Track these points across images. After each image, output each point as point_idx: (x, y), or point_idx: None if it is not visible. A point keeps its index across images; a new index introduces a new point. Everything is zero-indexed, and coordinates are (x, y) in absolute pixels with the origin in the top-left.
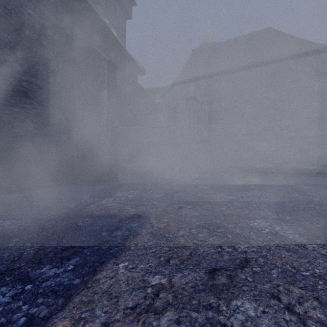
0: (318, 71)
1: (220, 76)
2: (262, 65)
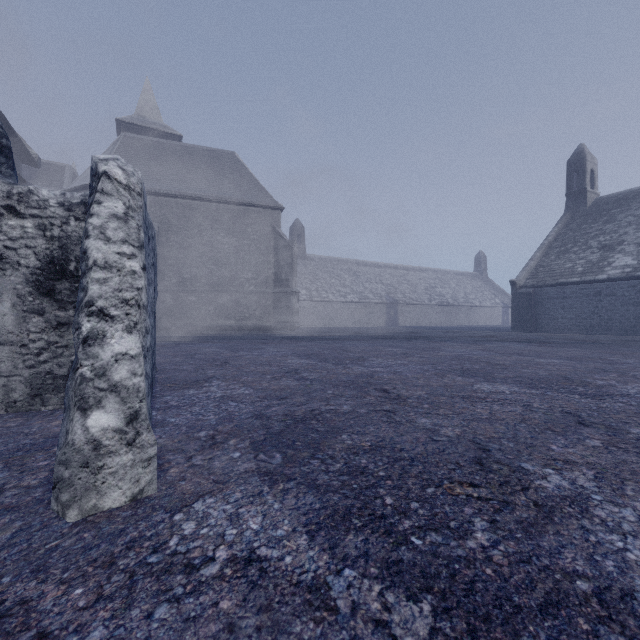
0: (274, 228)
1: (172, 199)
2: (224, 204)
